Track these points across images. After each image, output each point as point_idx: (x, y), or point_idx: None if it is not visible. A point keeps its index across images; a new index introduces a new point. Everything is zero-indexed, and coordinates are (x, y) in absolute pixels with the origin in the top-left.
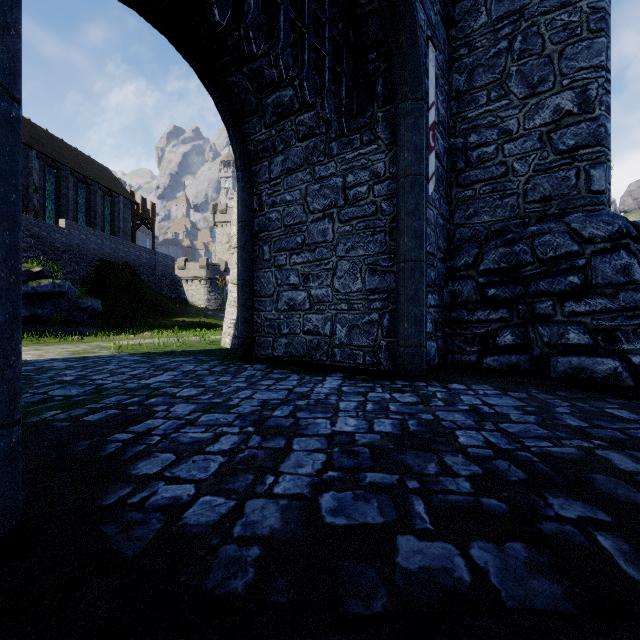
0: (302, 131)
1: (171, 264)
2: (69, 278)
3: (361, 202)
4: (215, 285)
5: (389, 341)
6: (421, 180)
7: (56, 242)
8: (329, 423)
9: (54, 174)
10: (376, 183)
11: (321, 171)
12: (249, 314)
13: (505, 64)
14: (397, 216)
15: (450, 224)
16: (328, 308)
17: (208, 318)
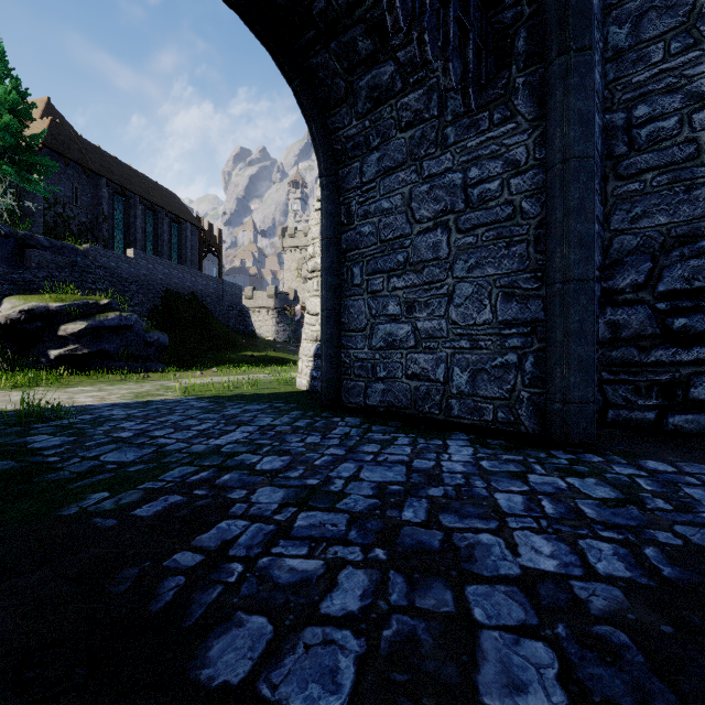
0: (405, 117)
1: (238, 293)
2: (136, 310)
3: (490, 203)
4: (284, 315)
5: (534, 392)
6: (589, 164)
7: (124, 273)
8: (505, 546)
9: (122, 202)
10: (513, 175)
11: (431, 167)
12: (335, 352)
13: (694, 0)
14: (549, 218)
15: (604, 231)
16: (441, 346)
17: (277, 352)
